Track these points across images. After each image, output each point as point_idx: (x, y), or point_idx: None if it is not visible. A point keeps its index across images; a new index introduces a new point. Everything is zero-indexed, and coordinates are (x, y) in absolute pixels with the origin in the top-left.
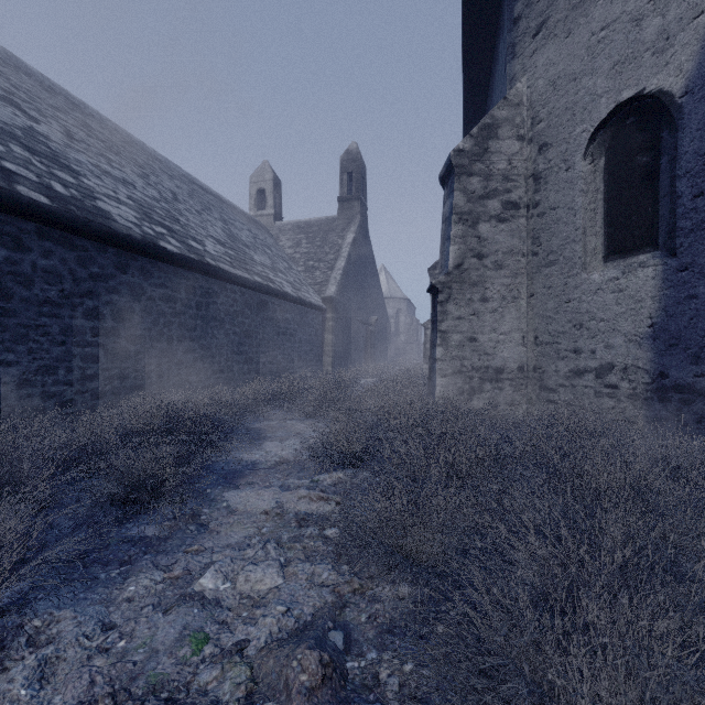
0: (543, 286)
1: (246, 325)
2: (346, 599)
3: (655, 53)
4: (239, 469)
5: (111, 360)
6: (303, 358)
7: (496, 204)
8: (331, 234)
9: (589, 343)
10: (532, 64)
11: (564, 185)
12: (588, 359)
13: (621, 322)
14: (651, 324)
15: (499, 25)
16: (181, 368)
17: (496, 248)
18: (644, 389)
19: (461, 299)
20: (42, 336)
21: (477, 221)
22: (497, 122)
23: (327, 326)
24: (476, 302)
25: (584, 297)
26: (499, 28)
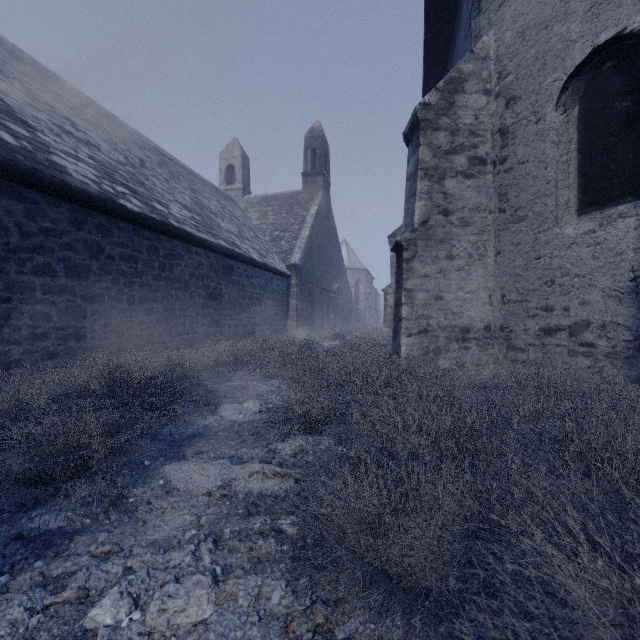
0: (511, 244)
1: (211, 288)
2: None
3: None
4: (189, 435)
5: (65, 319)
6: (268, 322)
7: (462, 159)
8: (295, 206)
9: (562, 300)
10: (499, 17)
11: (534, 138)
12: (561, 317)
13: (599, 276)
14: (633, 278)
15: None
16: (143, 329)
17: (462, 204)
18: (626, 347)
19: (426, 256)
20: None
21: (443, 177)
22: (463, 76)
23: (292, 292)
24: (442, 260)
25: (556, 253)
26: None
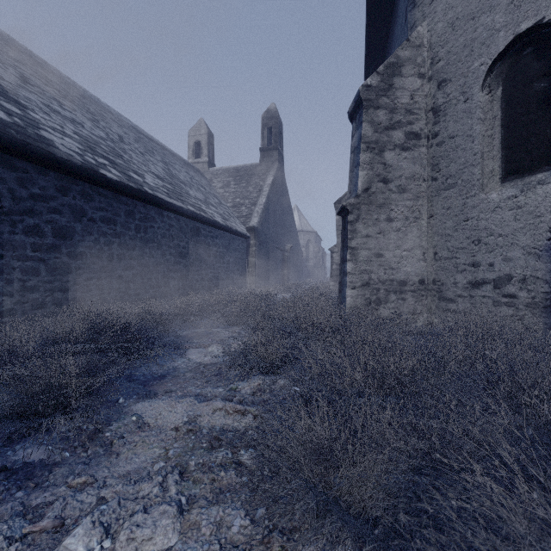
0: (442, 208)
1: (181, 247)
2: None
3: None
4: (160, 376)
5: (52, 274)
6: (231, 277)
7: (400, 134)
8: (254, 177)
9: (488, 256)
10: (432, 10)
11: (462, 115)
12: (486, 272)
13: (520, 236)
14: (550, 237)
15: None
16: (121, 282)
17: (400, 174)
18: (544, 298)
19: (368, 219)
20: None
21: (383, 150)
22: (401, 61)
23: (251, 251)
24: (382, 222)
25: (482, 216)
26: None
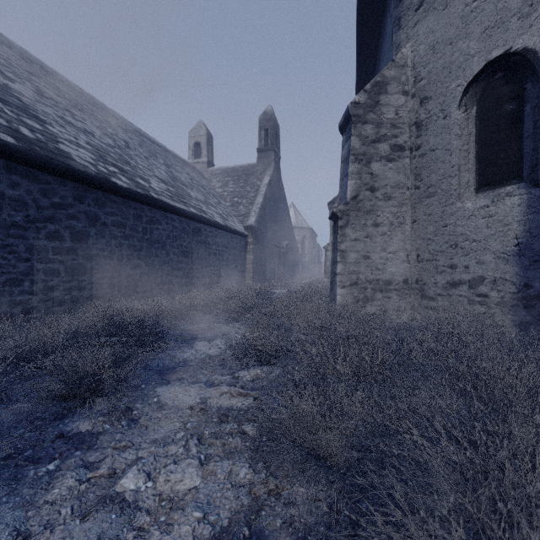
0: (424, 214)
1: (183, 247)
2: (262, 501)
3: (521, 17)
4: (172, 366)
5: (70, 274)
6: (229, 273)
7: (385, 147)
8: (251, 177)
9: (463, 259)
10: (415, 33)
11: (442, 131)
12: (462, 273)
13: (491, 242)
14: (517, 243)
15: (386, 5)
16: (129, 281)
17: (385, 183)
18: (511, 297)
19: (357, 224)
20: (9, 254)
21: (370, 161)
22: (386, 80)
23: (249, 248)
24: (369, 227)
25: (459, 222)
26: (386, 7)
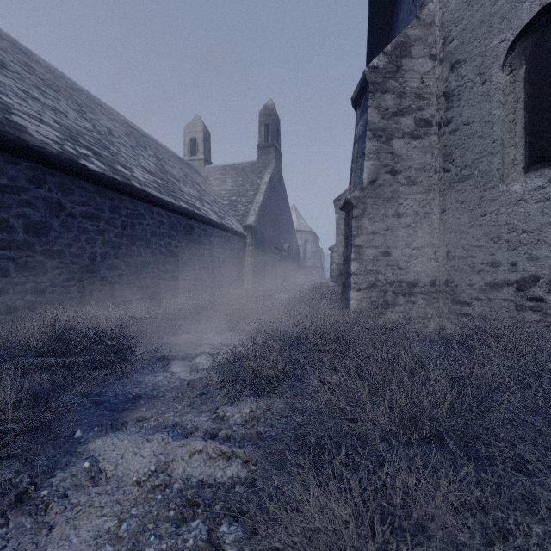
0: (456, 202)
1: (172, 246)
2: None
3: None
4: (135, 396)
5: (24, 274)
6: (226, 277)
7: (409, 121)
8: (251, 174)
9: (509, 255)
10: None
11: (479, 99)
12: (508, 272)
13: (548, 232)
14: None
15: None
16: (105, 283)
17: (409, 164)
18: None
19: (375, 214)
20: None
21: (391, 138)
22: (410, 41)
23: (247, 250)
24: (390, 217)
25: (503, 209)
26: None
